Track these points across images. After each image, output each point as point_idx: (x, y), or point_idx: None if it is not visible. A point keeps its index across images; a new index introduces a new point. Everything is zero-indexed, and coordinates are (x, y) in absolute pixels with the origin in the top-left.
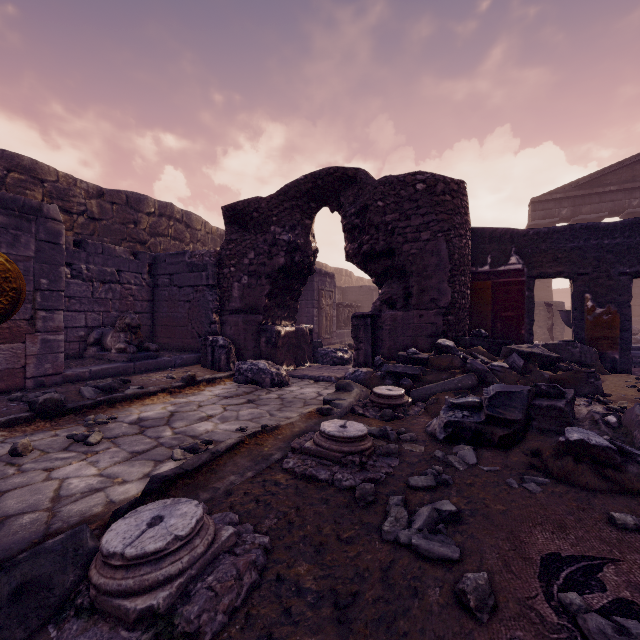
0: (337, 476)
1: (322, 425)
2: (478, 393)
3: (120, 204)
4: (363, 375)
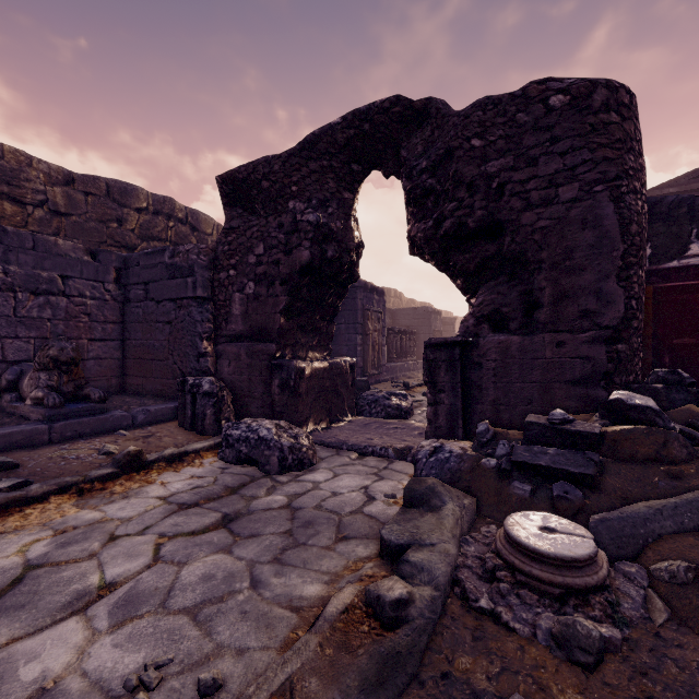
0: None
1: None
2: None
3: (97, 195)
4: (456, 461)
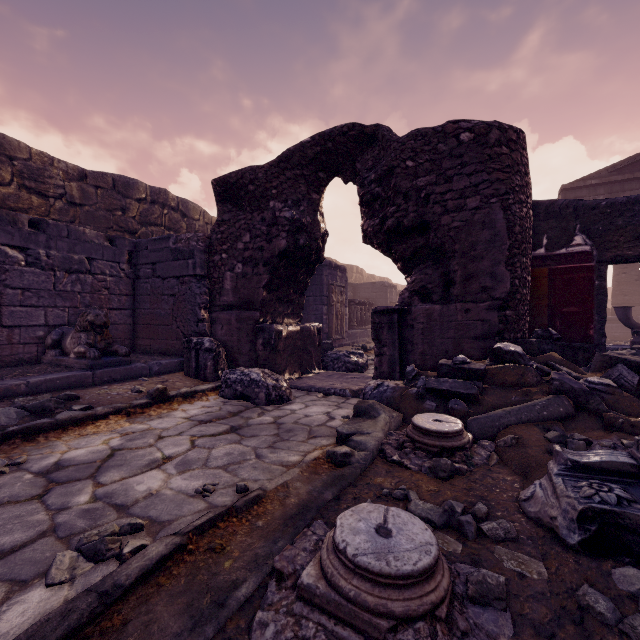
0: None
1: (339, 527)
2: (576, 427)
3: (105, 188)
4: (390, 392)
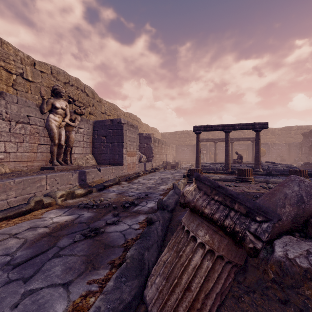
0: None
1: None
2: None
3: (285, 130)
4: None
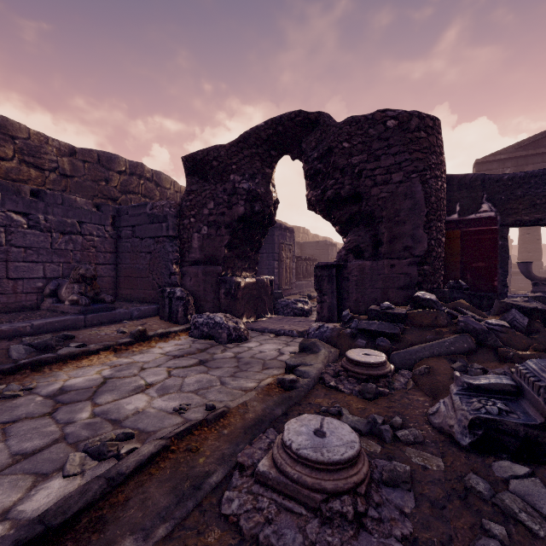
0: None
1: (286, 430)
2: (477, 359)
3: (92, 162)
4: (329, 332)
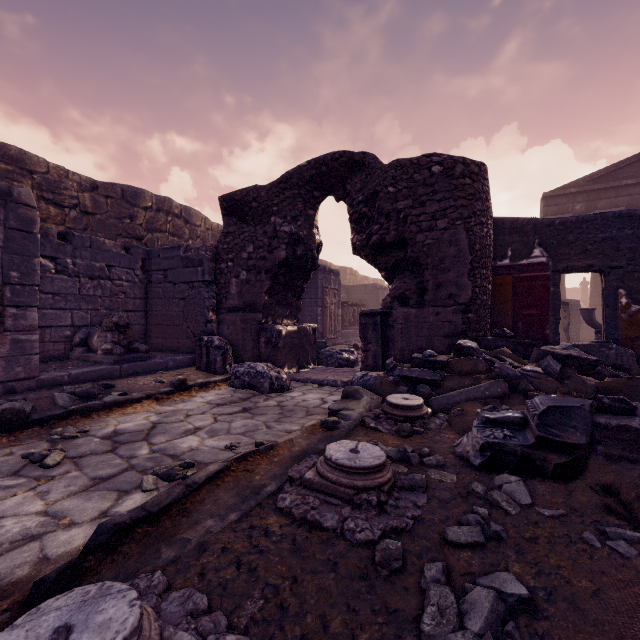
0: (348, 525)
1: (328, 449)
2: (509, 403)
3: (115, 198)
4: (373, 380)
